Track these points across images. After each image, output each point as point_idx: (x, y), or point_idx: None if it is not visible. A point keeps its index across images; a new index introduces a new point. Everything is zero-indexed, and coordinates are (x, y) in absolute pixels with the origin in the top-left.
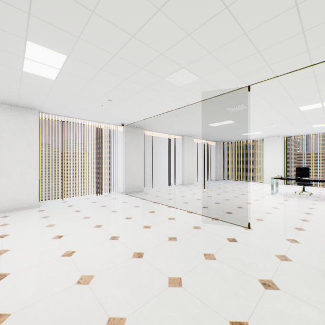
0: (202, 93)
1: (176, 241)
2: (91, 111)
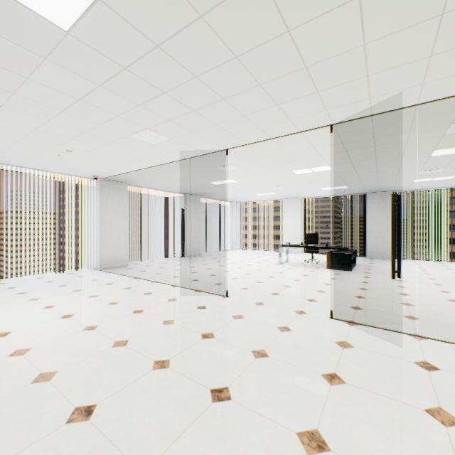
0: (182, 152)
1: (141, 313)
2: (44, 160)
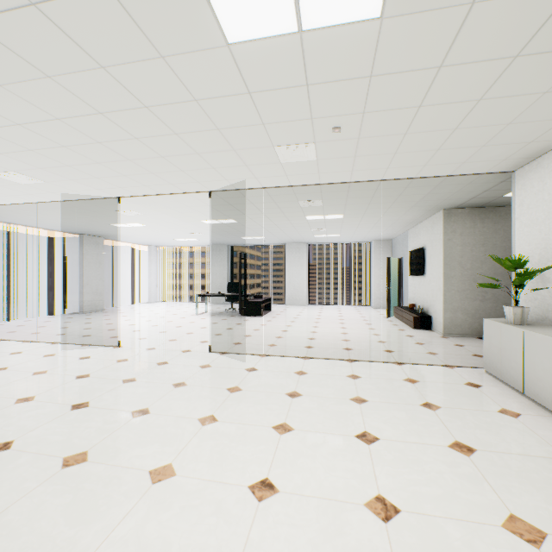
0: (65, 194)
1: (4, 370)
2: None
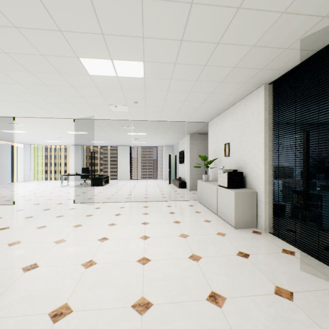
0: None
1: None
2: None
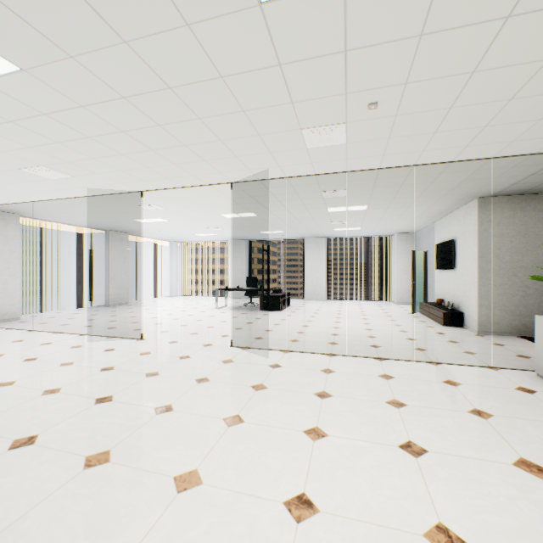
0: (91, 189)
1: (34, 361)
2: None
